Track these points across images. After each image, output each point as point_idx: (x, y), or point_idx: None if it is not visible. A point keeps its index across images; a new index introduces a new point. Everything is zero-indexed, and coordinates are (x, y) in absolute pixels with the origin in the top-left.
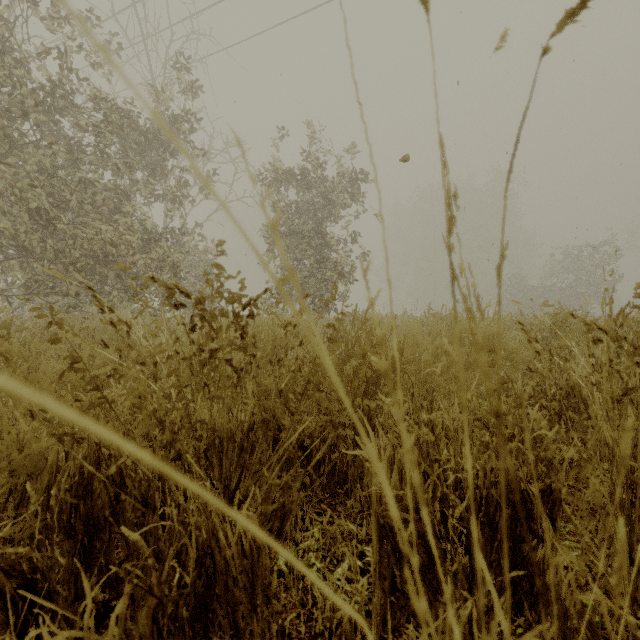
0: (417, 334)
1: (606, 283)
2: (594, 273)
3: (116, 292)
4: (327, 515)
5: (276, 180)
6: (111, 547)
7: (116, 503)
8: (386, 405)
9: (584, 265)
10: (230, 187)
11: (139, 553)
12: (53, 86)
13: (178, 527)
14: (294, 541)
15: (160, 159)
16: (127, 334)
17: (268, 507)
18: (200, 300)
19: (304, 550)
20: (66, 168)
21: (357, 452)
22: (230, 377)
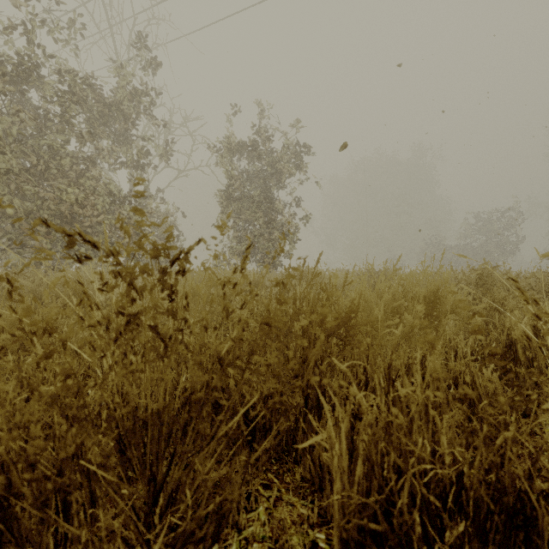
0: (367, 289)
1: (511, 243)
2: (501, 234)
3: (83, 249)
4: (274, 492)
5: (229, 151)
6: None
7: (8, 506)
8: (351, 387)
9: (493, 228)
10: (189, 157)
11: None
12: (22, 59)
13: None
14: (236, 526)
15: (125, 130)
16: (9, 294)
17: (200, 509)
18: (113, 250)
19: (248, 540)
20: (36, 136)
21: (311, 440)
22: (156, 345)
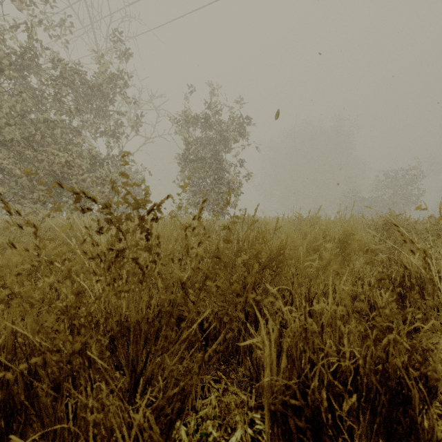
0: (294, 233)
1: (414, 195)
2: (406, 189)
3: (71, 201)
4: (222, 384)
5: (186, 122)
6: (27, 427)
7: (31, 388)
8: (277, 301)
9: (399, 183)
10: (154, 127)
11: (53, 431)
12: (23, 51)
13: (74, 428)
14: (194, 409)
15: (103, 106)
16: (35, 235)
17: (169, 391)
18: (107, 204)
19: (203, 418)
20: (34, 111)
21: (249, 341)
22: (136, 273)
